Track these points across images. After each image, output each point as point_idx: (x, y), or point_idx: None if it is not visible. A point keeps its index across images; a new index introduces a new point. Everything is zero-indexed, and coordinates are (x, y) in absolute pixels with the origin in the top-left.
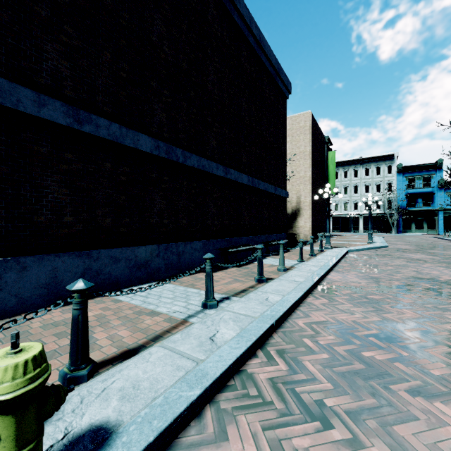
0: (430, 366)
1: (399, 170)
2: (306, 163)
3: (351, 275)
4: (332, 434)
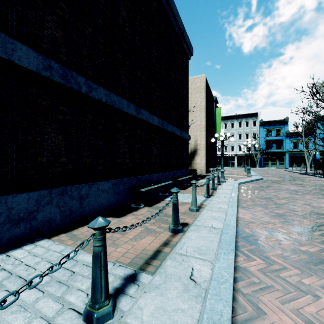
0: None
1: (261, 124)
2: (202, 115)
3: (258, 211)
4: None
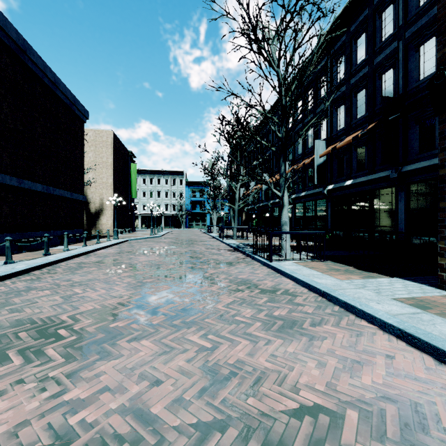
0: (102, 264)
1: (187, 184)
2: (108, 172)
3: (112, 250)
4: (56, 274)
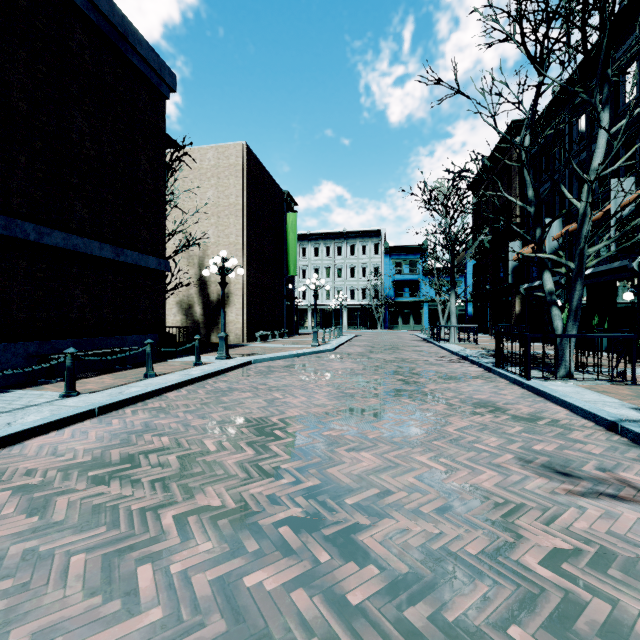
0: None
1: (386, 251)
2: (239, 223)
3: (114, 425)
4: None
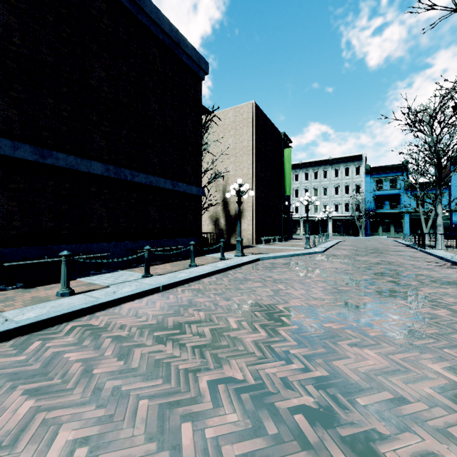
0: None
1: (367, 171)
2: (249, 159)
3: (170, 299)
4: None
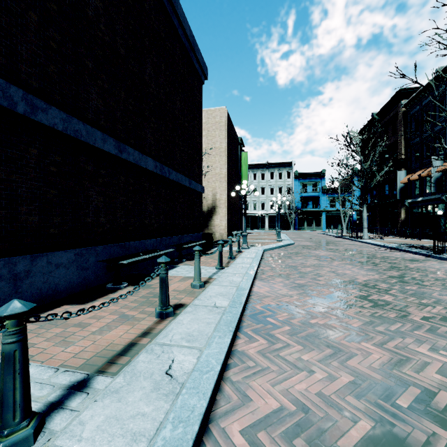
0: None
1: (296, 176)
2: (222, 160)
3: (277, 283)
4: None
